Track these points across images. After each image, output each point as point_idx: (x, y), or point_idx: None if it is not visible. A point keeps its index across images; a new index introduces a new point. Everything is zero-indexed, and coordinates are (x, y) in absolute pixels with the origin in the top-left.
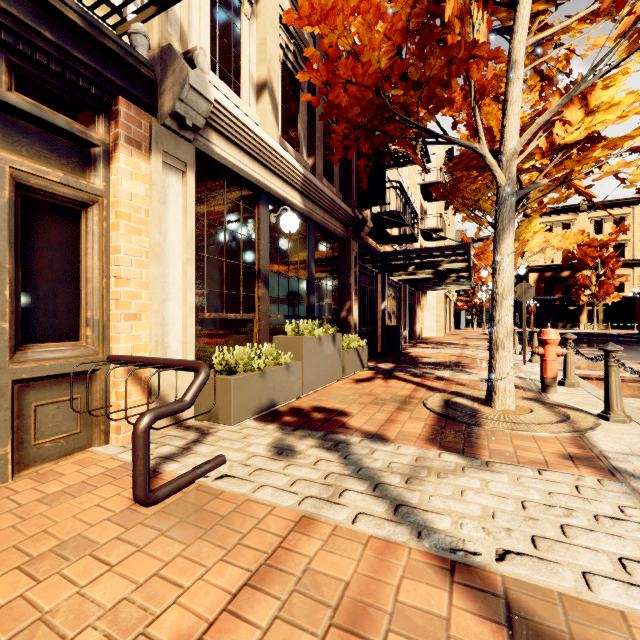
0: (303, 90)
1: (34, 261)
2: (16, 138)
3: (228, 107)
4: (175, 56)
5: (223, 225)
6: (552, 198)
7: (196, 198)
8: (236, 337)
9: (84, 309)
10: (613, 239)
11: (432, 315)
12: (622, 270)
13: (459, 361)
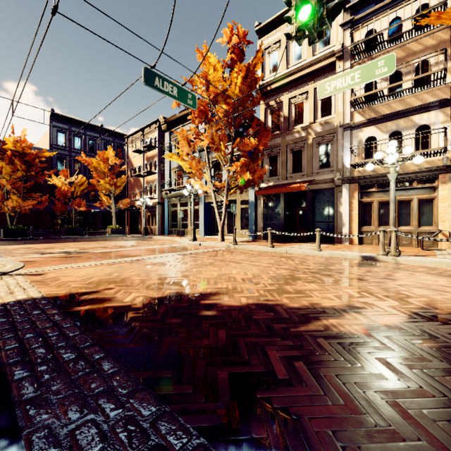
0: None
1: (423, 212)
2: (419, 192)
3: None
4: None
5: None
6: None
7: None
8: None
9: (433, 220)
10: None
11: None
12: None
13: None
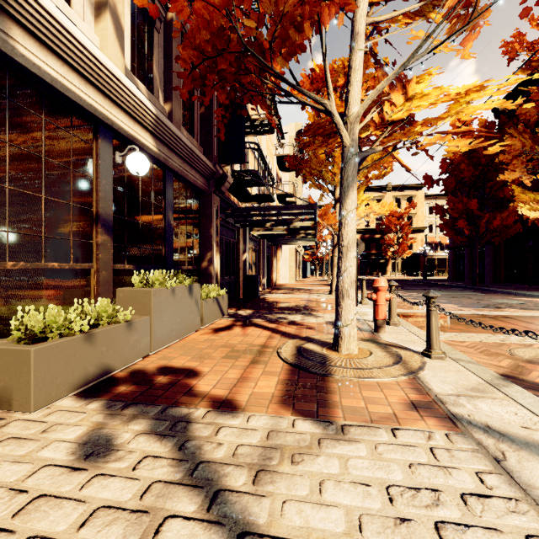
0: (159, 31)
1: None
2: None
3: None
4: None
5: (40, 153)
6: (374, 174)
7: None
8: (63, 291)
9: None
10: (407, 212)
11: (286, 265)
12: (412, 234)
13: (307, 305)
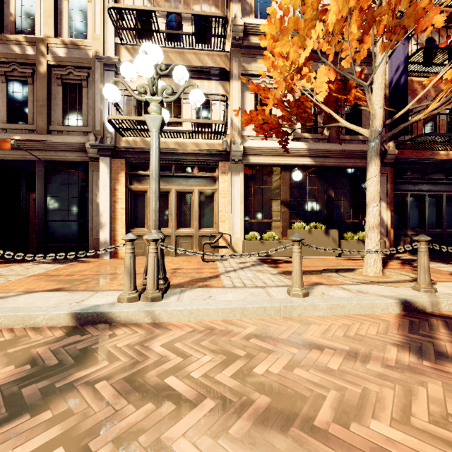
0: None
1: (204, 209)
2: (200, 182)
3: (253, 146)
4: (231, 143)
5: (261, 186)
6: None
7: (248, 180)
8: (269, 229)
9: (214, 219)
10: None
11: None
12: None
13: None
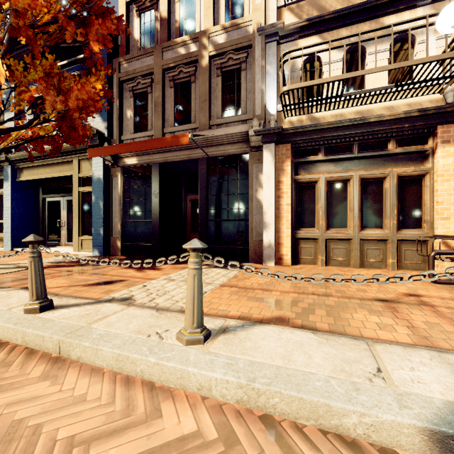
0: None
1: (404, 200)
2: (398, 162)
3: None
4: None
5: None
6: None
7: None
8: None
9: (423, 216)
10: None
11: None
12: None
13: None
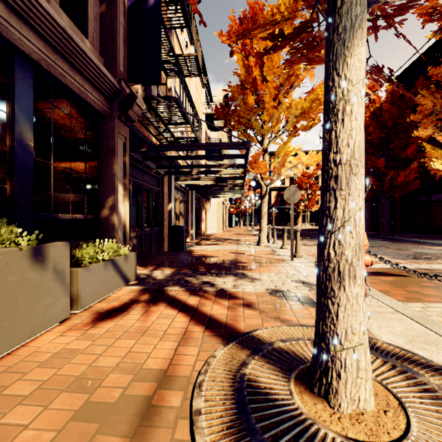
0: None
1: None
2: None
3: None
4: None
5: None
6: (302, 125)
7: None
8: None
9: None
10: (315, 173)
11: (214, 217)
12: (318, 192)
13: (238, 260)
